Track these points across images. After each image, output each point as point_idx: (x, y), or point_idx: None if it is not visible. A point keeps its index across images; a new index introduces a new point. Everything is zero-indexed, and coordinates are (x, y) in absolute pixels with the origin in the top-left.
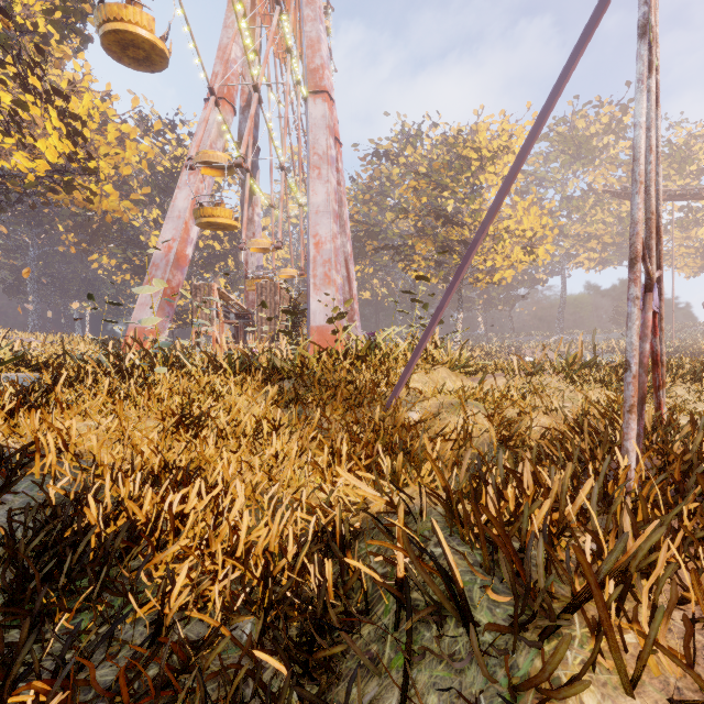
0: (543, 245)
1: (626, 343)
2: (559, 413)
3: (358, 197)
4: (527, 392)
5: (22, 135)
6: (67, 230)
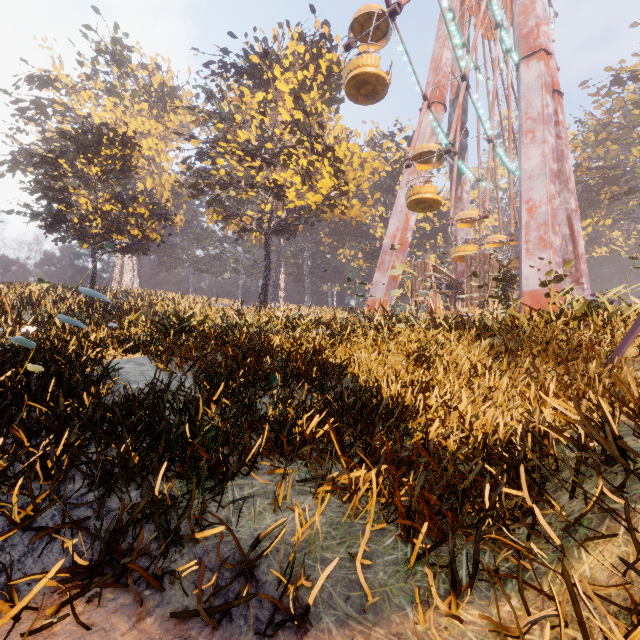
0: None
1: None
2: None
3: (587, 141)
4: None
5: (311, 183)
6: (326, 235)
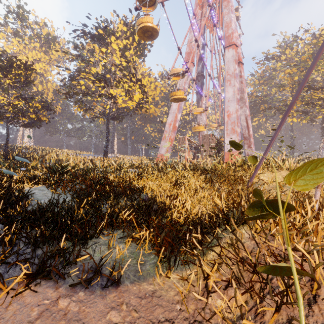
0: None
1: None
2: None
3: (255, 83)
4: None
5: (130, 96)
6: (138, 120)
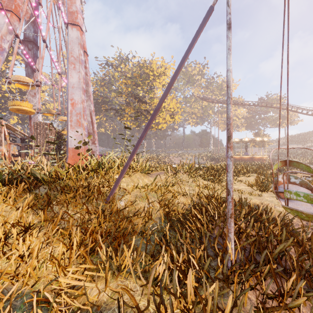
0: (177, 115)
1: (228, 180)
2: (188, 194)
3: (97, 83)
4: (174, 182)
5: None
6: None
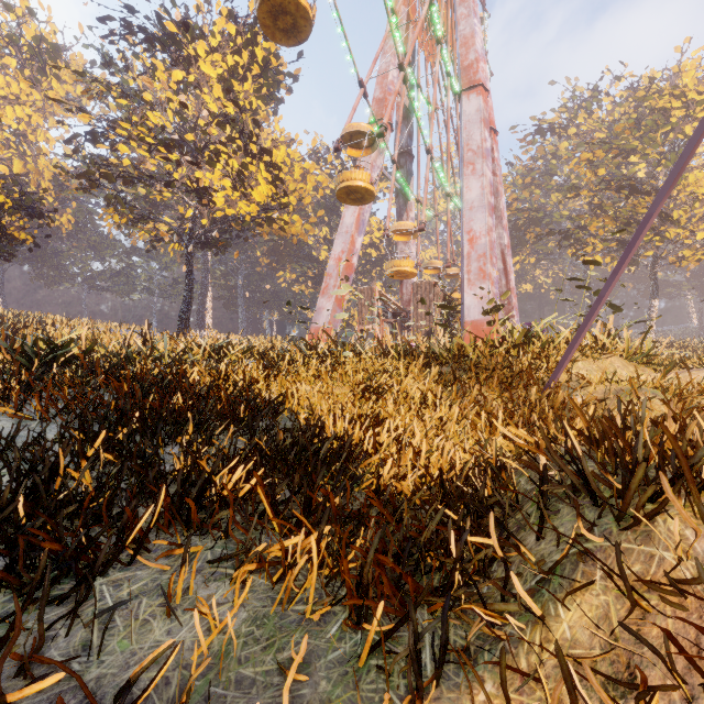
0: None
1: None
2: None
3: (516, 183)
4: None
5: (244, 189)
6: (263, 254)
